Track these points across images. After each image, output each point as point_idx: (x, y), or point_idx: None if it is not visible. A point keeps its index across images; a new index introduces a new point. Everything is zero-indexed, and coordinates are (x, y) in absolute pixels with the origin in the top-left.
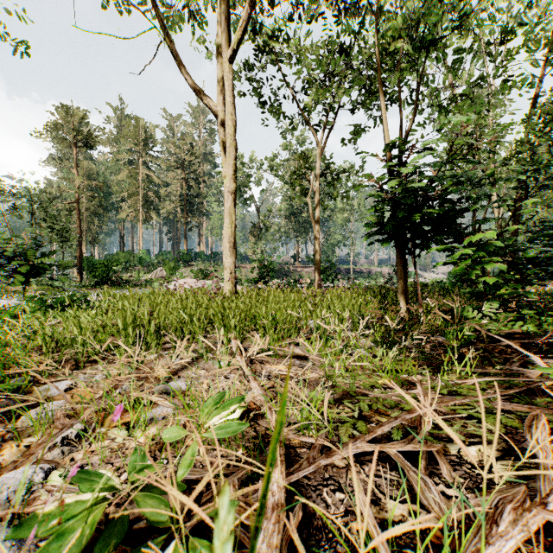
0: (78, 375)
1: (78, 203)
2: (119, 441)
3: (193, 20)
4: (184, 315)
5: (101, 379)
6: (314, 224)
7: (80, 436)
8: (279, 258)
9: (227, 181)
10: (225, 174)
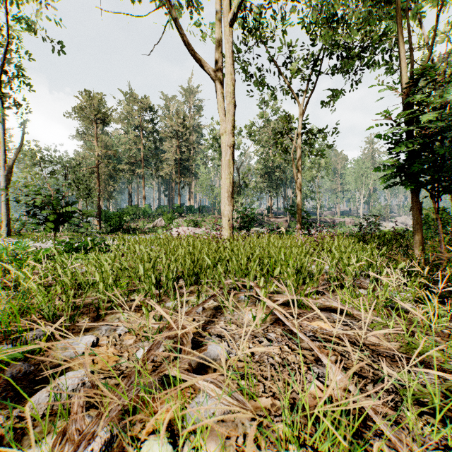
0: (99, 326)
1: (97, 168)
2: None
3: (191, 2)
4: (208, 261)
5: (124, 334)
6: (296, 177)
7: (105, 451)
8: (255, 210)
9: (226, 135)
10: (223, 131)
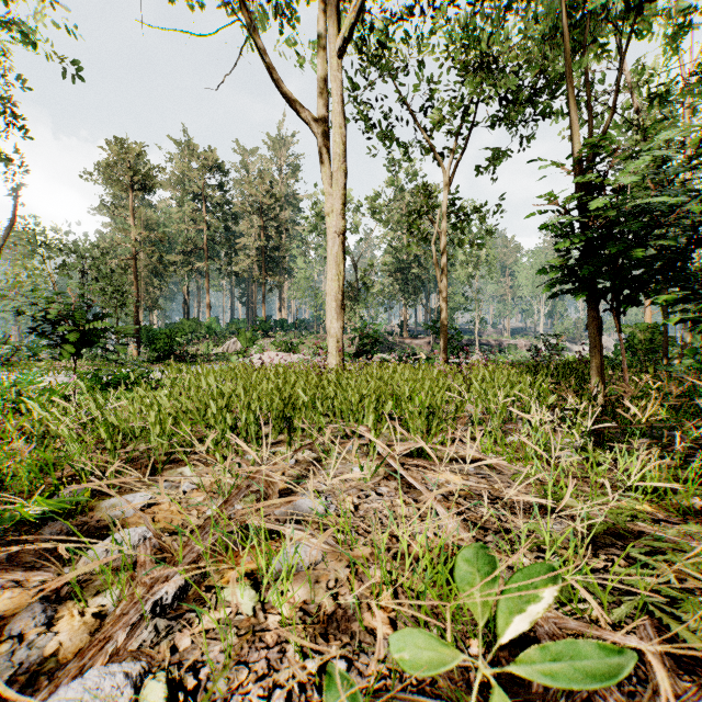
0: (155, 483)
1: (135, 259)
2: (247, 611)
3: (282, 13)
4: (303, 397)
5: (190, 491)
6: (439, 278)
7: (180, 598)
8: (381, 327)
9: (334, 217)
10: (329, 209)
